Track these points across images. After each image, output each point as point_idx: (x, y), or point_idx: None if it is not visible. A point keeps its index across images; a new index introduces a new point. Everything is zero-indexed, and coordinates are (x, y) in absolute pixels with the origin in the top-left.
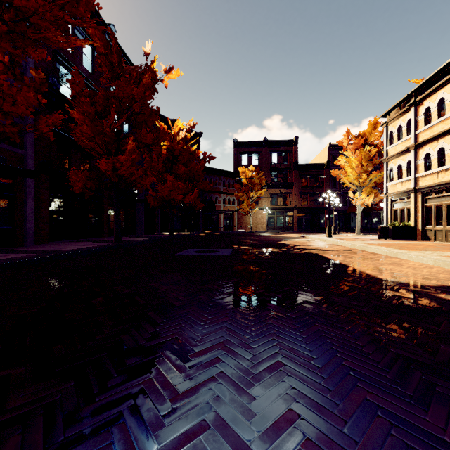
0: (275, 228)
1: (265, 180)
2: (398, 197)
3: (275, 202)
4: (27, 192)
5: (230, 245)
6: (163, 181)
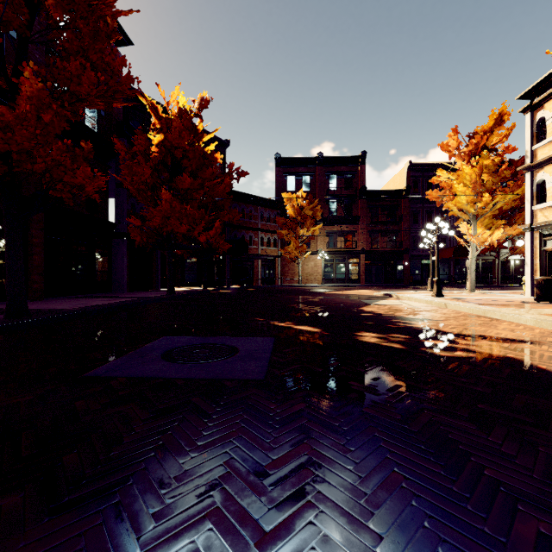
0: (334, 281)
1: (320, 211)
2: None
3: (334, 244)
4: None
5: (270, 321)
6: (155, 201)
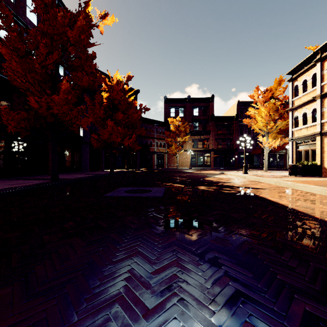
0: (197, 166)
1: (189, 128)
2: (303, 140)
3: (197, 146)
4: None
5: (163, 183)
6: (104, 126)
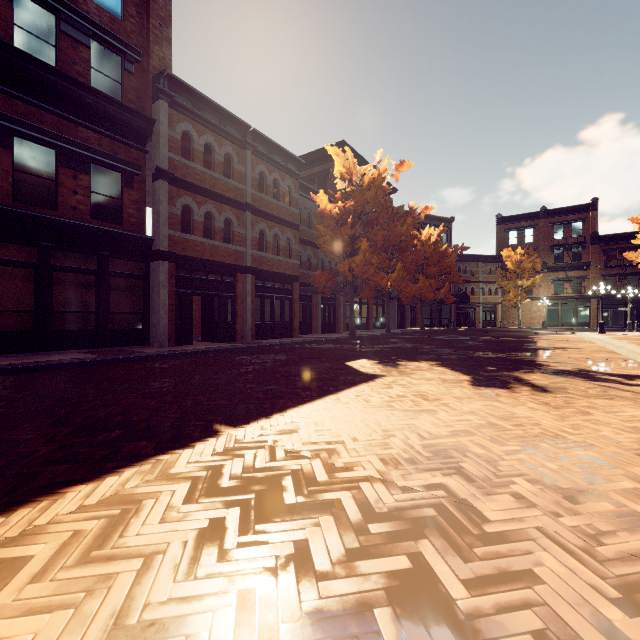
0: (560, 325)
1: (540, 263)
2: None
3: (560, 290)
4: (341, 301)
5: (474, 336)
6: (415, 281)
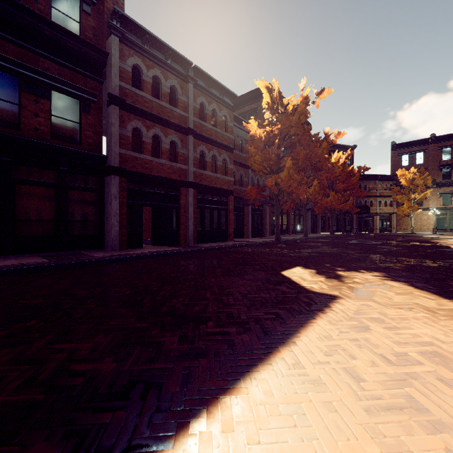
0: (448, 230)
1: (431, 180)
2: None
3: (448, 202)
4: (266, 211)
5: (382, 240)
6: (326, 195)
